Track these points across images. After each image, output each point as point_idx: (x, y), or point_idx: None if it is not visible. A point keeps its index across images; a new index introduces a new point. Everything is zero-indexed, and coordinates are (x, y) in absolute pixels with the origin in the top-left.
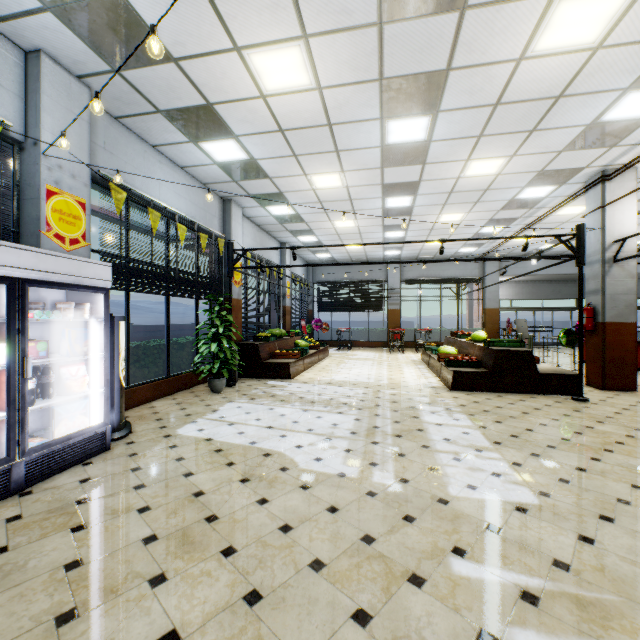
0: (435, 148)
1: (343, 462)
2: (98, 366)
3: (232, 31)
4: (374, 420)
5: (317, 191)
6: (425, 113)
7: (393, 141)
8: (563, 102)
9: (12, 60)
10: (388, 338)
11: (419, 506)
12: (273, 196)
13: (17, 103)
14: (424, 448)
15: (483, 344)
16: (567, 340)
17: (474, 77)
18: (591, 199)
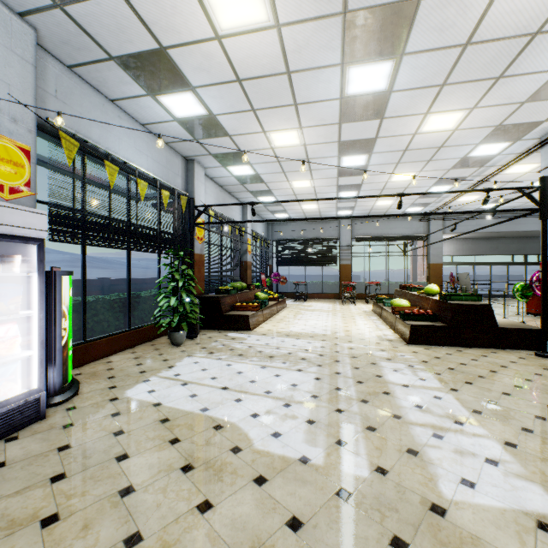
0: (395, 100)
1: (305, 439)
2: (33, 325)
3: None
4: (335, 380)
5: (275, 150)
6: (389, 57)
7: (353, 92)
8: (539, 40)
9: None
10: (340, 290)
11: (408, 519)
12: (233, 155)
13: None
14: (396, 419)
15: (438, 298)
16: (521, 294)
17: (447, 8)
18: (547, 154)
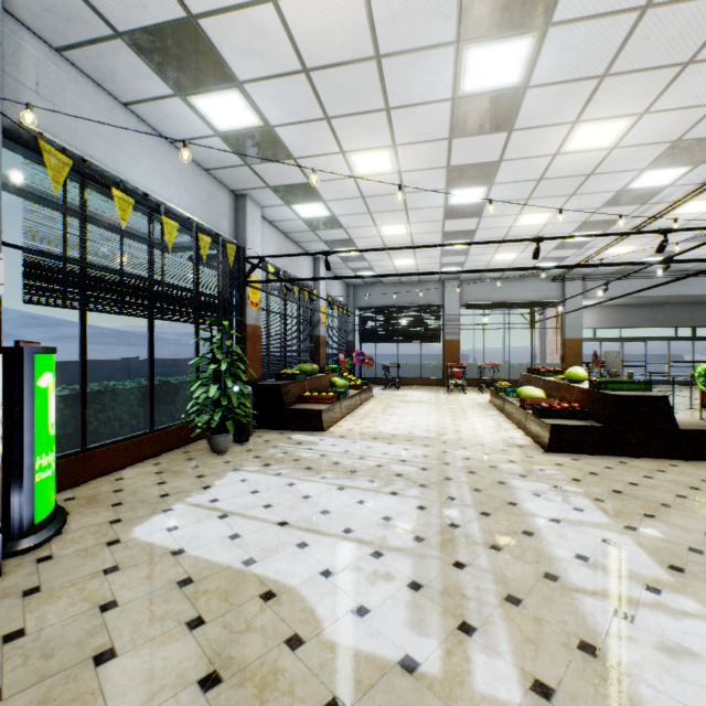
0: (531, 101)
1: (408, 621)
2: None
3: None
4: (448, 509)
5: (359, 180)
6: (527, 29)
7: (471, 88)
8: None
9: None
10: (445, 375)
11: None
12: (300, 188)
13: None
14: (550, 581)
15: (588, 386)
16: (705, 380)
17: None
18: None
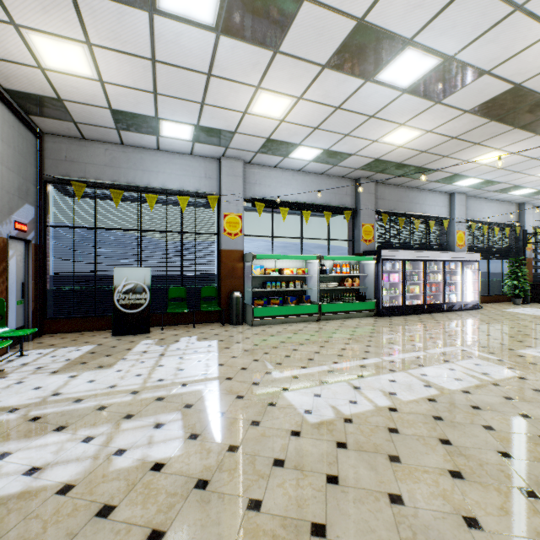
0: None
1: None
2: (474, 284)
3: (529, 174)
4: None
5: None
6: None
7: None
8: None
9: (447, 198)
10: None
11: None
12: None
13: (447, 209)
14: None
15: None
16: None
17: None
18: None
